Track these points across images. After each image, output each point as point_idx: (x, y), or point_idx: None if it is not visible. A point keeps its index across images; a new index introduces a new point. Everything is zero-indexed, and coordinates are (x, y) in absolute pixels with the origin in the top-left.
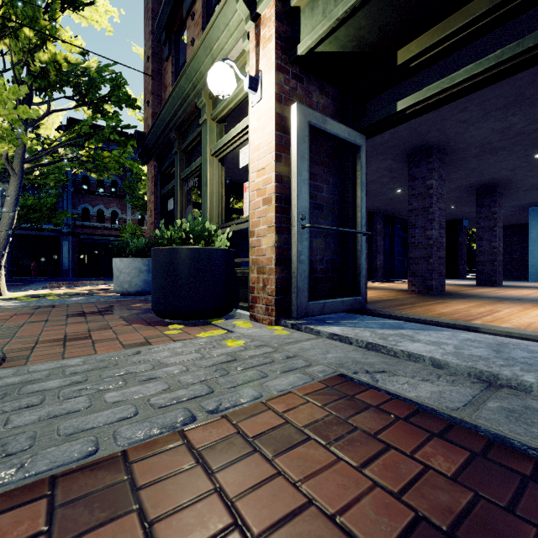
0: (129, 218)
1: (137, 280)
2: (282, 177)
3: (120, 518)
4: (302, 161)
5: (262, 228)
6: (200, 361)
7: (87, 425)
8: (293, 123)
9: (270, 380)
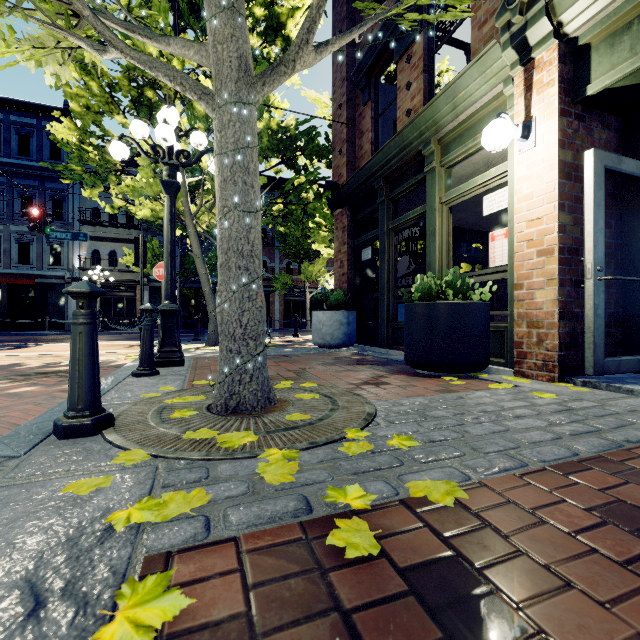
0: (278, 266)
1: (338, 333)
2: (565, 227)
3: None
4: (598, 210)
5: (537, 280)
6: (537, 407)
7: (534, 439)
8: (588, 171)
9: None
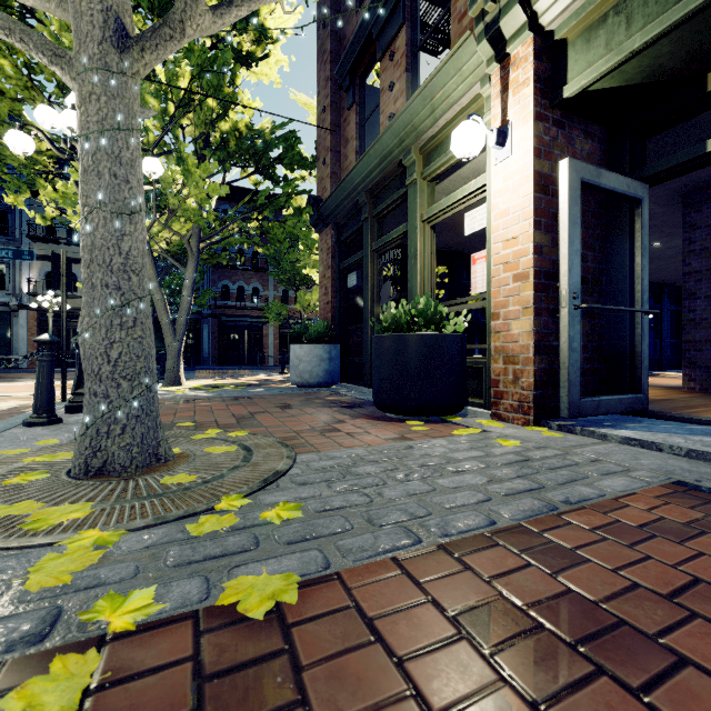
0: (272, 294)
1: (318, 370)
2: (542, 248)
3: (571, 568)
4: (574, 228)
5: (513, 309)
6: (490, 458)
7: (456, 503)
8: (563, 183)
9: (596, 481)
